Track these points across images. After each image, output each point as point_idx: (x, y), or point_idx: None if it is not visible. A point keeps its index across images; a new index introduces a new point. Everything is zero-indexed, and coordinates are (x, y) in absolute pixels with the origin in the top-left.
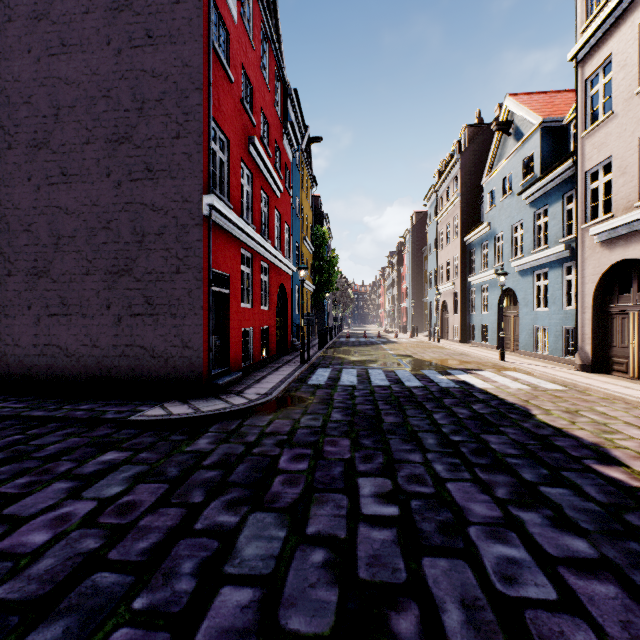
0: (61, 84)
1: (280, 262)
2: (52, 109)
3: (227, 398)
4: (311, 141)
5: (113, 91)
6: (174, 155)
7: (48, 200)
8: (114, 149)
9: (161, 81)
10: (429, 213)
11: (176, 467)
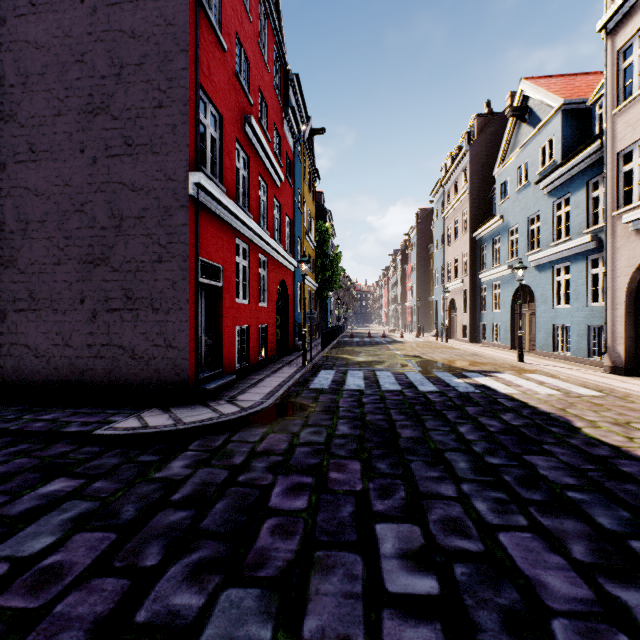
0: (30, 48)
1: (280, 256)
2: (20, 77)
3: (216, 406)
4: (314, 133)
5: (87, 55)
6: (156, 127)
7: (15, 180)
8: (89, 121)
9: (141, 43)
10: (436, 209)
11: (135, 504)
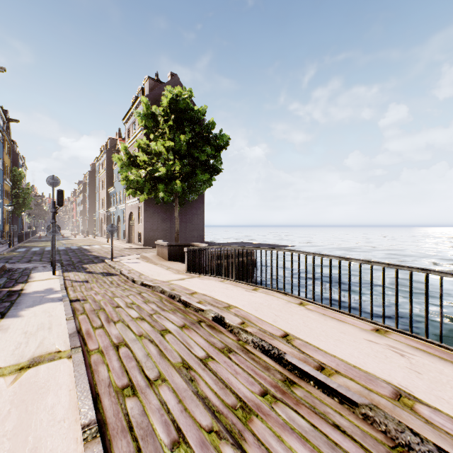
0: None
1: None
2: None
3: None
4: (11, 120)
5: None
6: None
7: None
8: None
9: None
10: (97, 170)
11: None
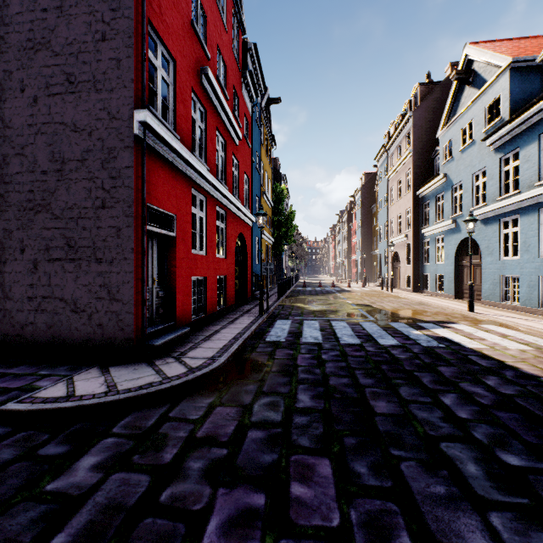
0: None
1: (239, 211)
2: None
3: (162, 365)
4: (270, 102)
5: None
6: (99, 62)
7: None
8: (29, 58)
9: None
10: (379, 172)
11: None
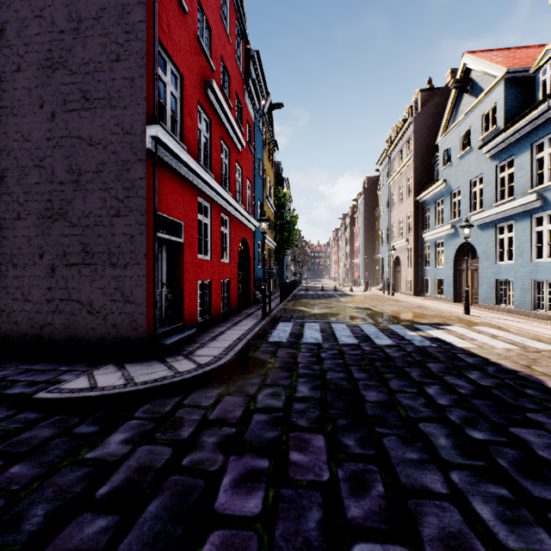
0: None
1: (242, 216)
2: None
3: (173, 362)
4: (273, 107)
5: (46, 10)
6: (114, 81)
7: None
8: (47, 76)
9: None
10: (381, 176)
11: (47, 503)
